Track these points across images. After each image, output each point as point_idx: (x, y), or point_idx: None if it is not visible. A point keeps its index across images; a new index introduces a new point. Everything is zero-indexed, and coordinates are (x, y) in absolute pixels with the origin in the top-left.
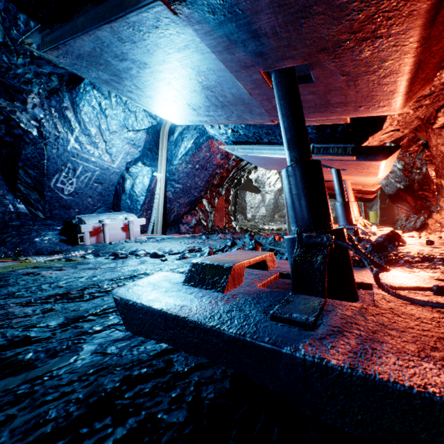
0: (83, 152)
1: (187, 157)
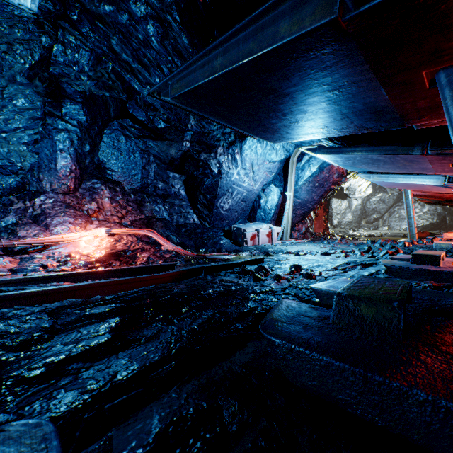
0: (239, 181)
1: (311, 178)
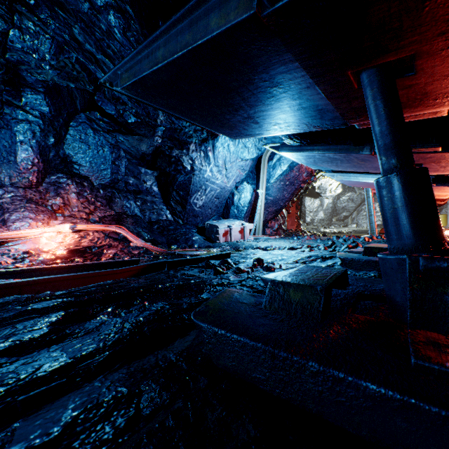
0: (212, 178)
1: (281, 176)
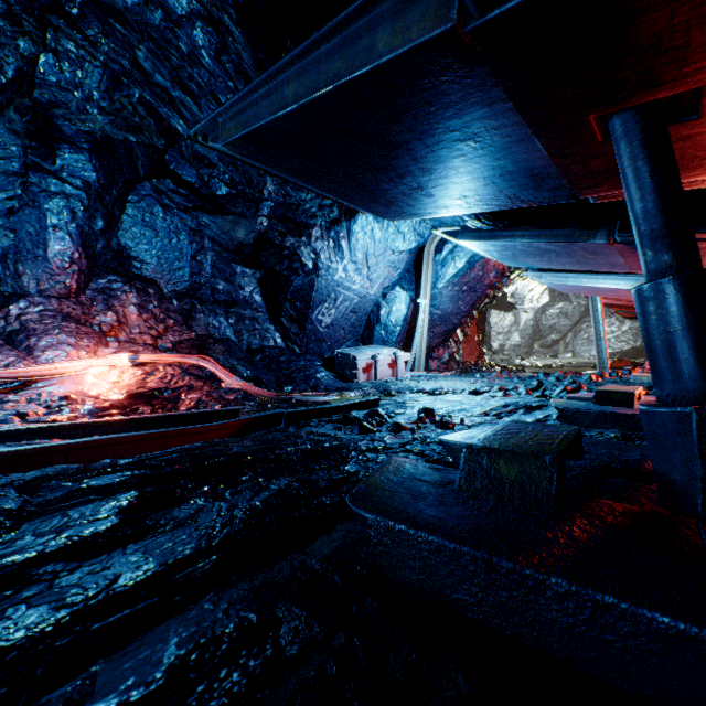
0: (347, 281)
1: (456, 278)
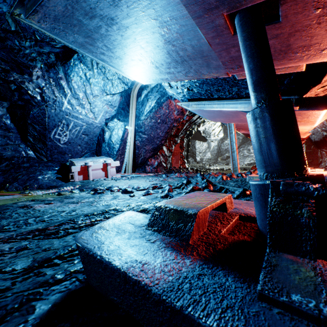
0: (74, 112)
1: (151, 113)
